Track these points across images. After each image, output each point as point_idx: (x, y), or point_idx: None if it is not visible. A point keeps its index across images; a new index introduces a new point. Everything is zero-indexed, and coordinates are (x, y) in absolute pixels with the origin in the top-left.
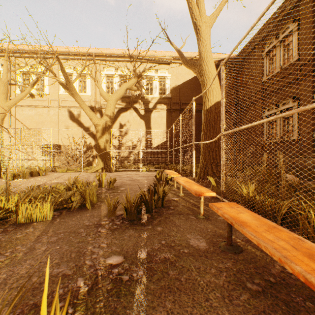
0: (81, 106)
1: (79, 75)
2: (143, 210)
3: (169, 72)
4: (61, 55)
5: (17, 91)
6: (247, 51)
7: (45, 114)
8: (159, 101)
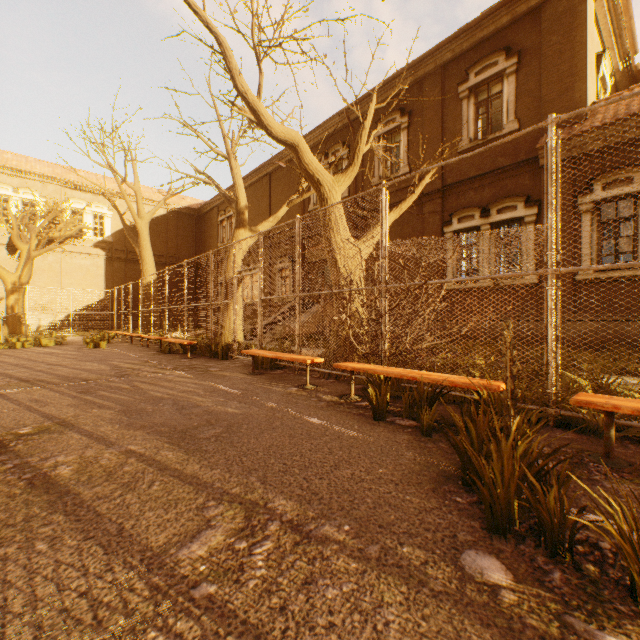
0: None
1: None
2: None
3: (110, 208)
4: None
5: None
6: (208, 209)
7: None
8: (95, 244)
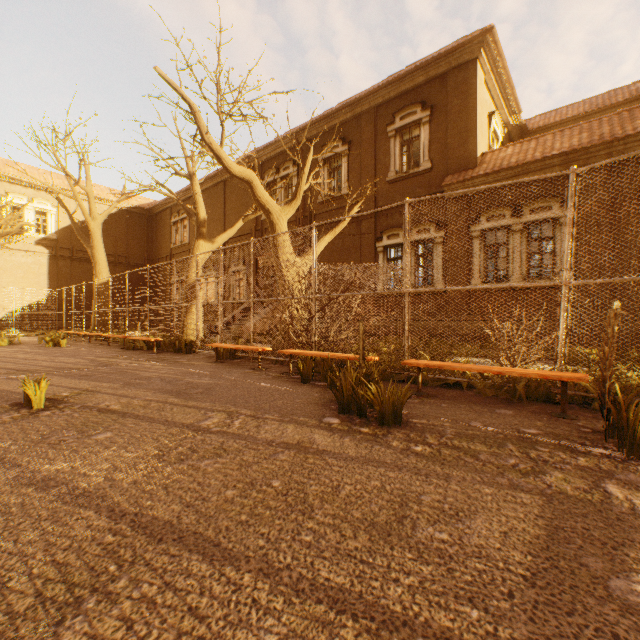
0: None
1: None
2: None
3: (54, 205)
4: None
5: None
6: (160, 209)
7: None
8: (37, 242)
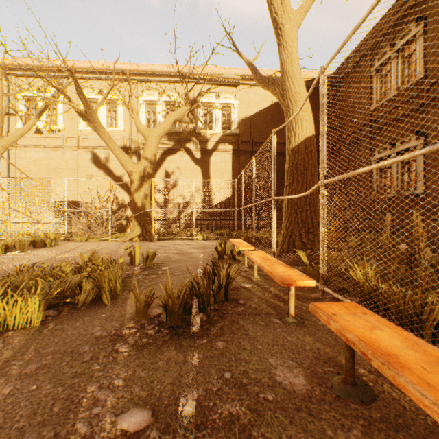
0: (108, 144)
1: (104, 98)
2: (196, 306)
3: (235, 98)
4: (81, 73)
5: (18, 125)
6: (348, 67)
7: (58, 158)
8: (222, 139)
